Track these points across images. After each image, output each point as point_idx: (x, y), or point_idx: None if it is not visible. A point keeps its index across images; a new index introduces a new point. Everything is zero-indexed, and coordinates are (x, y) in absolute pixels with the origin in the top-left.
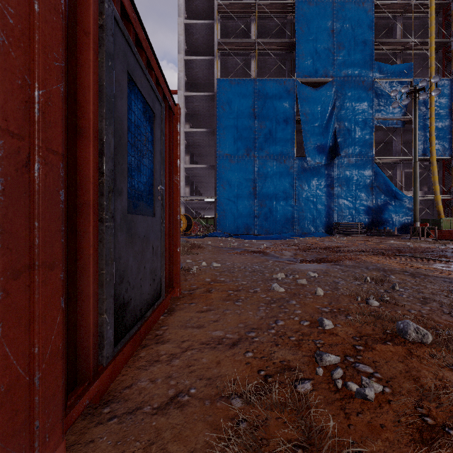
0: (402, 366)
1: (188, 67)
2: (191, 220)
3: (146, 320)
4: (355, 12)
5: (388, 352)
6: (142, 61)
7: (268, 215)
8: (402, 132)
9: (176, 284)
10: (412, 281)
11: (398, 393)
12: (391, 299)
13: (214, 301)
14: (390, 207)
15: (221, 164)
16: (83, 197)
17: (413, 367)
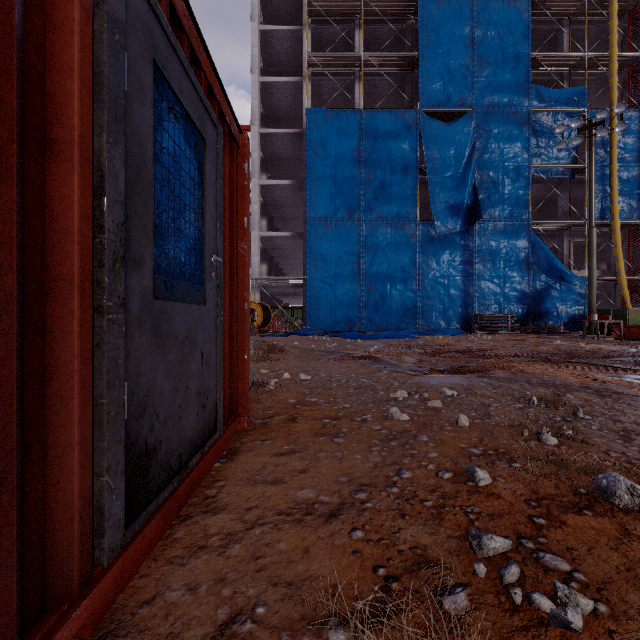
0: (618, 557)
1: (265, 93)
2: (269, 311)
3: (190, 472)
4: (504, 14)
5: (590, 530)
6: (182, 51)
7: (380, 304)
8: (570, 185)
9: (242, 409)
10: (600, 403)
11: (623, 617)
12: (574, 432)
13: (301, 436)
14: (553, 293)
15: (313, 231)
16: (58, 268)
17: (637, 559)
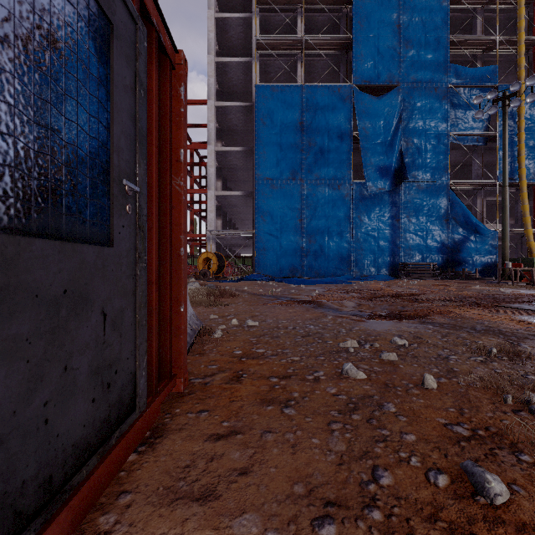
0: None
1: (220, 72)
2: (223, 260)
3: (69, 499)
4: (426, 2)
5: None
6: None
7: (319, 253)
8: (483, 151)
9: (178, 369)
10: None
11: None
12: None
13: (245, 404)
14: (469, 244)
15: (261, 190)
16: None
17: None
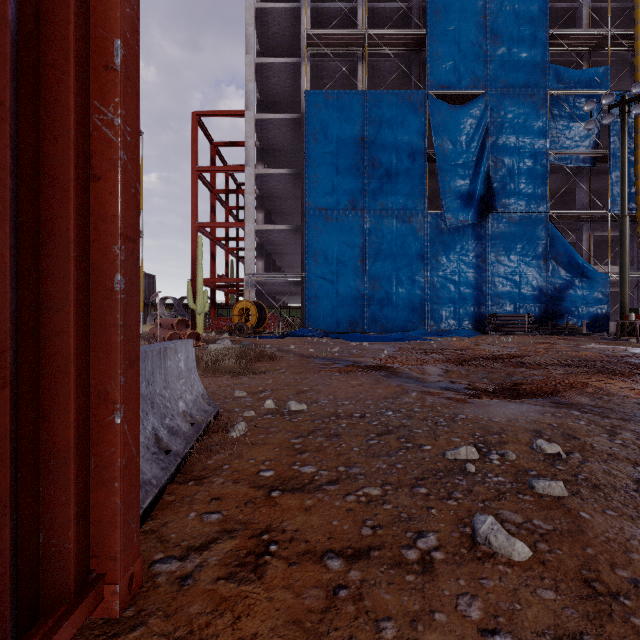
0: None
1: (261, 76)
2: (265, 310)
3: None
4: None
5: None
6: None
7: (385, 302)
8: (590, 174)
9: (108, 562)
10: None
11: None
12: None
13: None
14: (574, 290)
15: (312, 223)
16: None
17: None
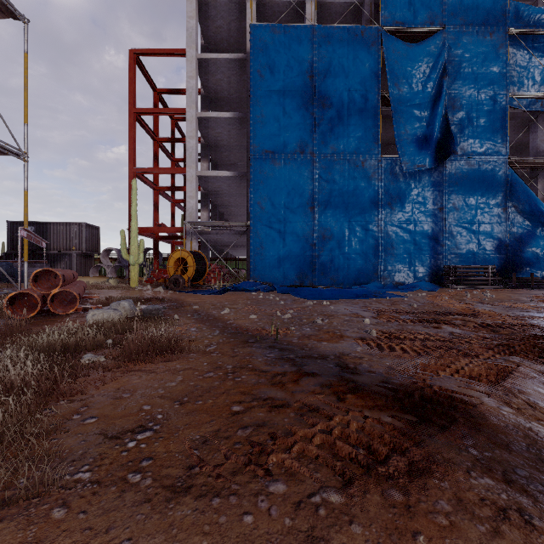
0: None
1: (205, 17)
2: (204, 261)
3: None
4: None
5: None
6: None
7: (336, 253)
8: None
9: None
10: None
11: None
12: None
13: None
14: (535, 240)
15: (258, 167)
16: None
17: None
